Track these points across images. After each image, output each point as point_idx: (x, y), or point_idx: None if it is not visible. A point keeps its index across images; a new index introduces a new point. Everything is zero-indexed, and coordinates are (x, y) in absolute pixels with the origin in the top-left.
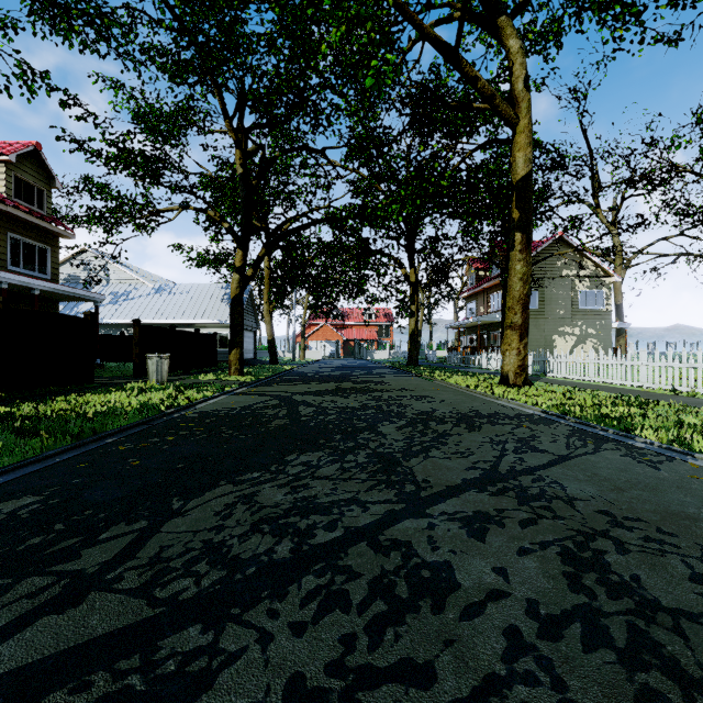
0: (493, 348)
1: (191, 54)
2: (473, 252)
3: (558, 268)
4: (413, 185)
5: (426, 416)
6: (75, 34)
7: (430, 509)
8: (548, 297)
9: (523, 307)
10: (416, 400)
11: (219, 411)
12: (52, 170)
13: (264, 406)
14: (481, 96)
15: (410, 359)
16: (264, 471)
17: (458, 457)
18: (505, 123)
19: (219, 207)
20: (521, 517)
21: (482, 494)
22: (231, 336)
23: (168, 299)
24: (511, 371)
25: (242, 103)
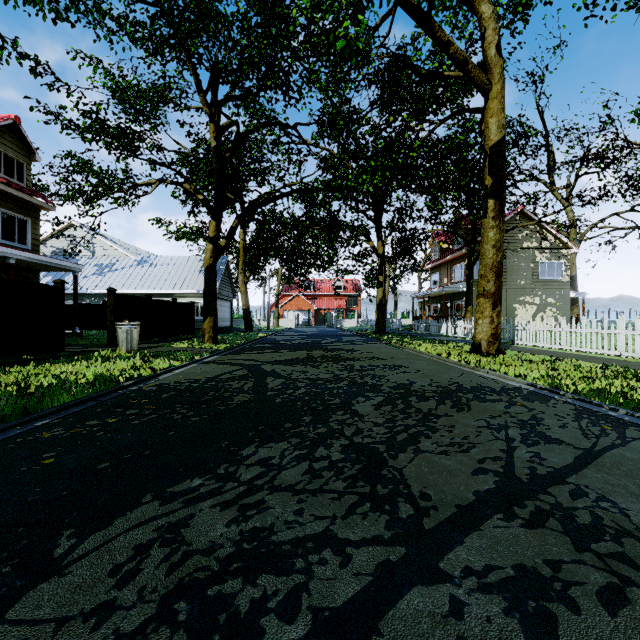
0: (457, 317)
1: (163, 23)
2: (439, 224)
3: (519, 240)
4: (383, 156)
5: (405, 390)
6: (47, 3)
7: (444, 559)
8: (510, 268)
9: (496, 274)
10: (390, 370)
11: (180, 383)
12: (31, 144)
13: (230, 378)
14: (453, 61)
15: (378, 327)
16: (208, 476)
17: (457, 451)
18: (477, 89)
19: (195, 181)
20: (595, 583)
21: (513, 525)
22: (204, 305)
23: (149, 270)
24: (484, 340)
25: (214, 75)
